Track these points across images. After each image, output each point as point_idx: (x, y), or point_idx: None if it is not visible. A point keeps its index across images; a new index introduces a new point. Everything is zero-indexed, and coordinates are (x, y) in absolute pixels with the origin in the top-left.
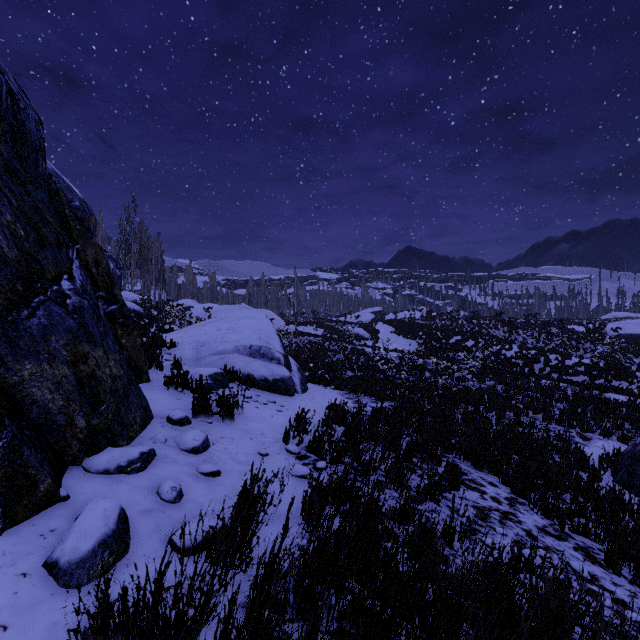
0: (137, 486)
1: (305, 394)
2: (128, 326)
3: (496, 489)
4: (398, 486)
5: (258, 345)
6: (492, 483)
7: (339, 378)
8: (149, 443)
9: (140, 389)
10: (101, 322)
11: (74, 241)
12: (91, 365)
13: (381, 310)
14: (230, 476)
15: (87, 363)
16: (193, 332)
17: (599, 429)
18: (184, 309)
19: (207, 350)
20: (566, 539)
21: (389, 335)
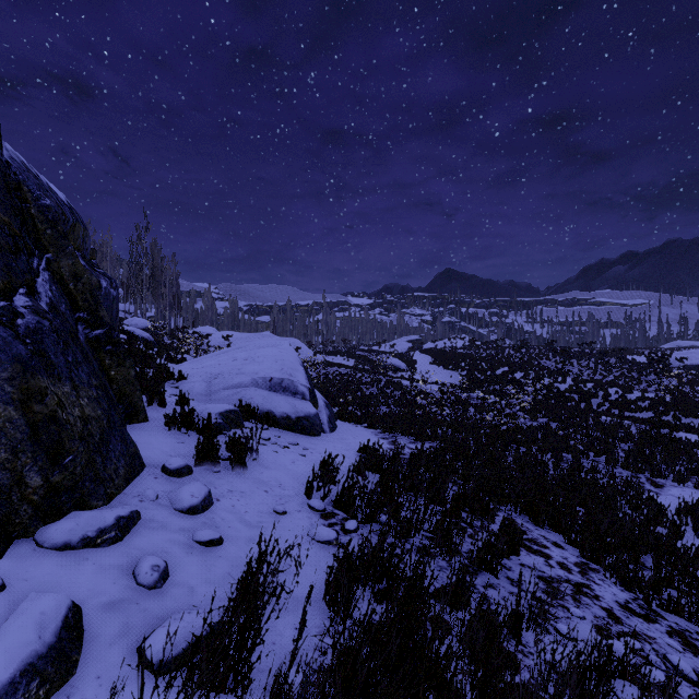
0: (106, 565)
1: (334, 434)
2: (118, 355)
3: (562, 551)
4: (446, 553)
5: (279, 377)
6: (556, 543)
7: (373, 415)
8: (134, 502)
9: (126, 433)
10: (70, 349)
11: (43, 249)
12: (50, 405)
13: (419, 338)
14: (235, 544)
15: (44, 402)
16: (206, 362)
17: (672, 474)
18: (201, 337)
19: (220, 383)
20: (656, 620)
21: (428, 366)
